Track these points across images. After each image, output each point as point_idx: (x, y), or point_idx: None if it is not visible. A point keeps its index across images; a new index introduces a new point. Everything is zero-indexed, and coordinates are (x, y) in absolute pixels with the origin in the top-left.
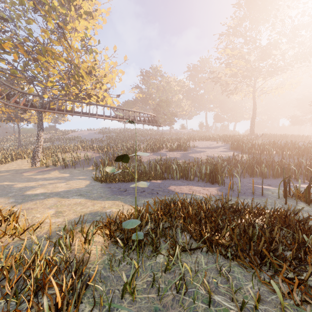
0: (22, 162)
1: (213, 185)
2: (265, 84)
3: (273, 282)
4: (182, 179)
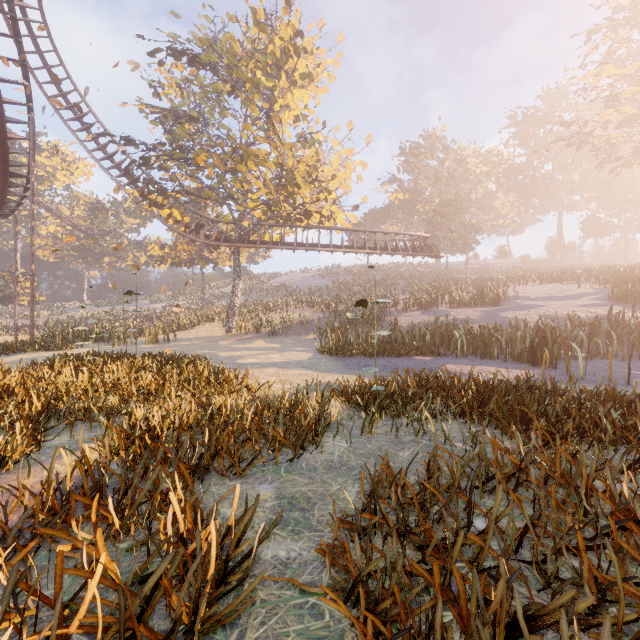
0: (211, 326)
1: (535, 367)
2: None
3: (514, 426)
4: (474, 357)
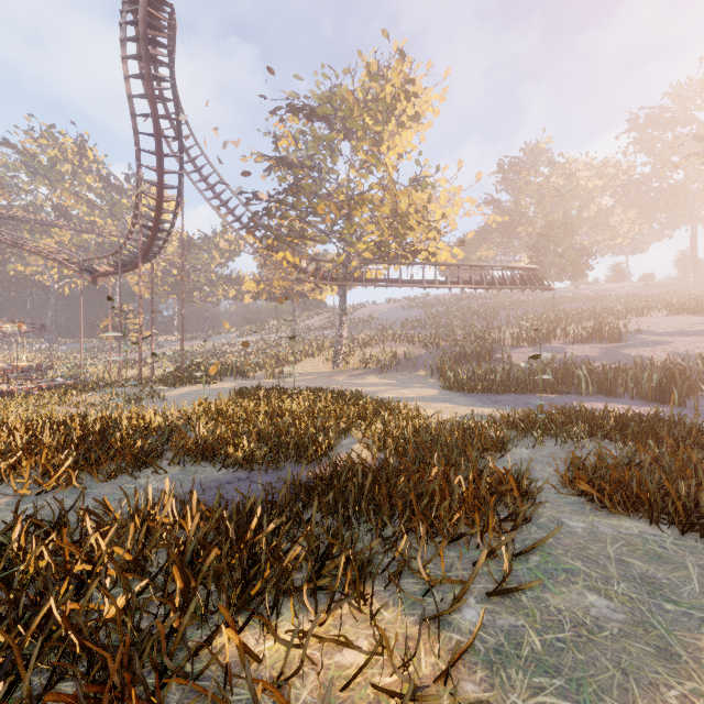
0: (313, 361)
1: (663, 405)
2: None
3: (650, 440)
4: (598, 396)
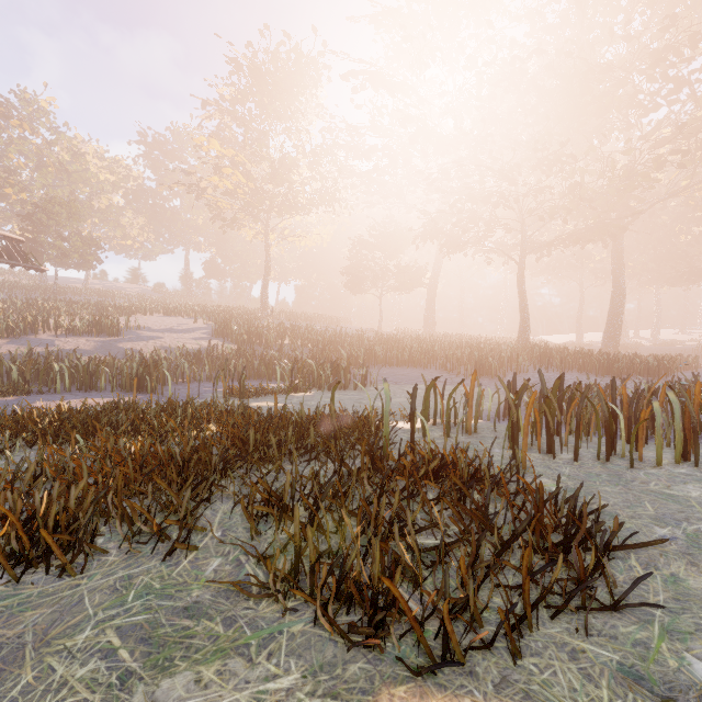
0: None
1: (139, 394)
2: (288, 223)
3: (79, 436)
4: (79, 392)
